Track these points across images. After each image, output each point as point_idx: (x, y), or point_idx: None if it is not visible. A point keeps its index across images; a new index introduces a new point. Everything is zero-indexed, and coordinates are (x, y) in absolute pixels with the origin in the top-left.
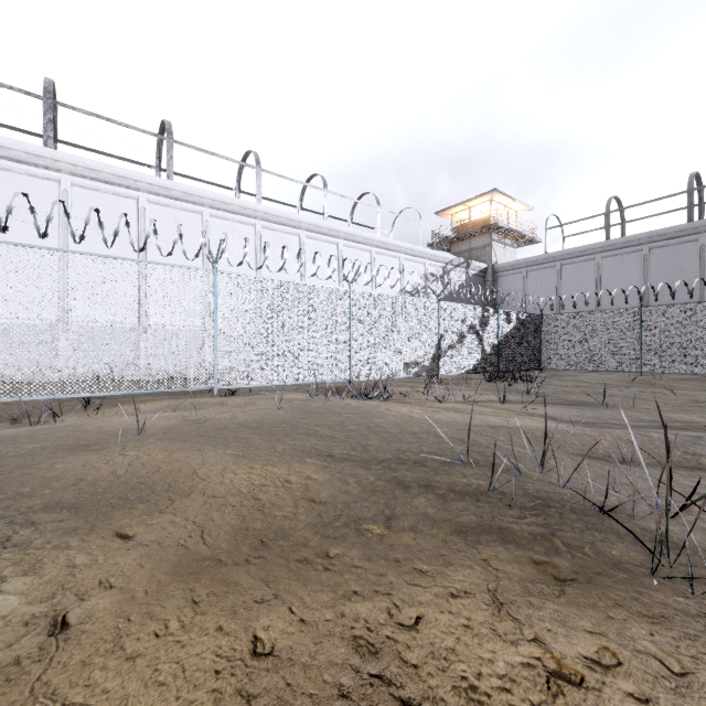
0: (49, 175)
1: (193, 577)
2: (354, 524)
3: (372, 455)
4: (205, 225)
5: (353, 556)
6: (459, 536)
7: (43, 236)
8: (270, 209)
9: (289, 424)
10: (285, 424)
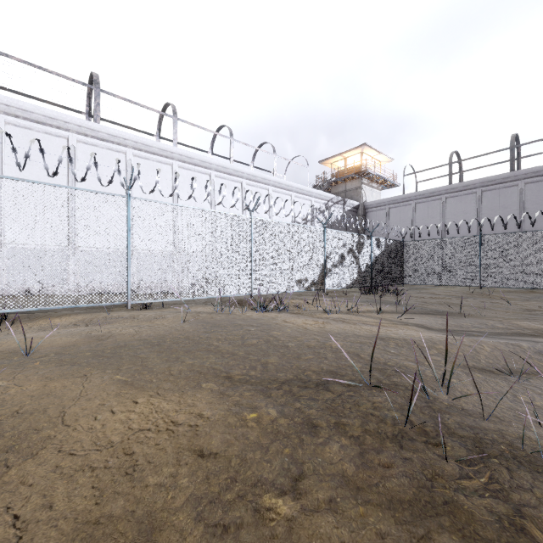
0: None
1: None
2: (252, 498)
3: (272, 375)
4: (129, 163)
5: None
6: (396, 523)
7: None
8: (185, 151)
9: (191, 339)
10: (187, 339)
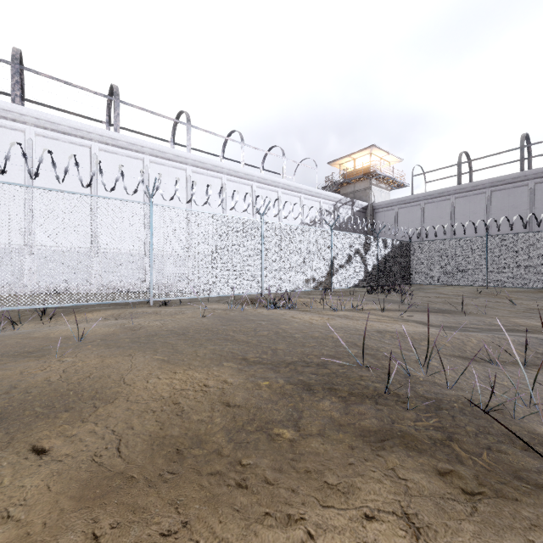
0: (16, 127)
1: (99, 502)
2: (266, 429)
3: (280, 358)
4: (146, 169)
5: (265, 467)
6: (364, 442)
7: (2, 172)
8: (198, 157)
9: (211, 330)
10: (207, 330)
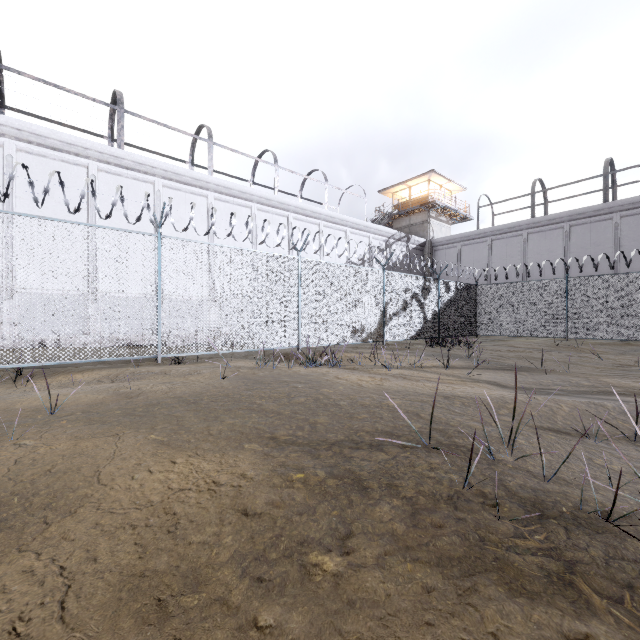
0: None
1: None
2: (298, 555)
3: (321, 436)
4: (157, 195)
5: (294, 632)
6: (444, 578)
7: None
8: (222, 181)
9: (231, 397)
10: (226, 397)
